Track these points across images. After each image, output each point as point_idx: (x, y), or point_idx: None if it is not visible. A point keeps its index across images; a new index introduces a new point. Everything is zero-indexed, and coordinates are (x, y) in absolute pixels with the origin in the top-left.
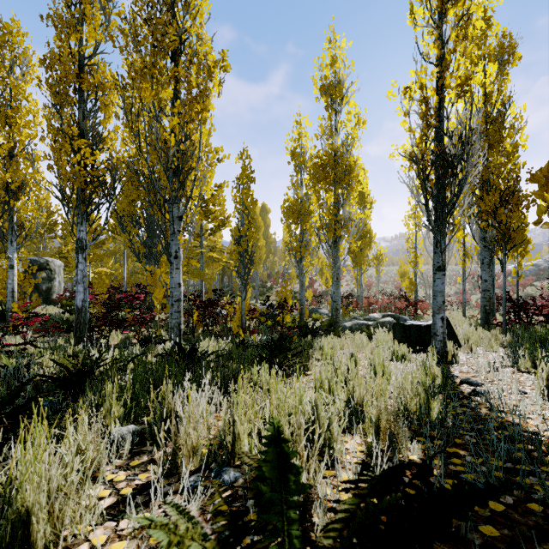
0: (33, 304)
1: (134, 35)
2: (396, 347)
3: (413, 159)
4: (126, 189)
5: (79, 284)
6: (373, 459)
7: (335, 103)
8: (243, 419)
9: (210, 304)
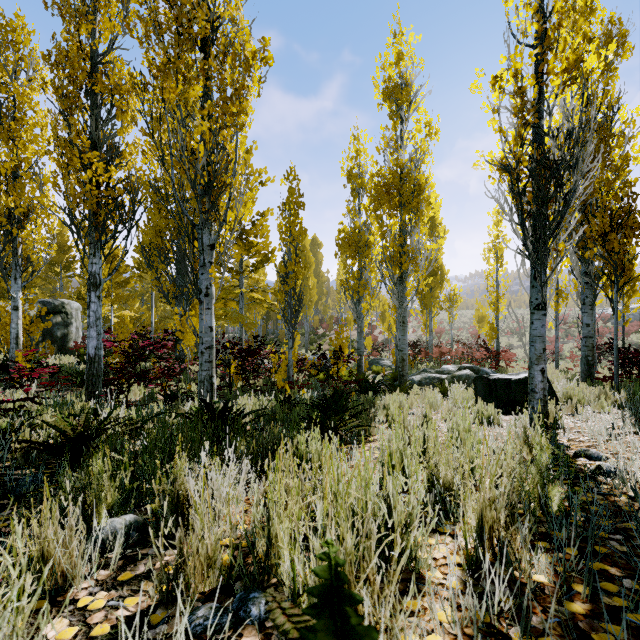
0: (41, 352)
1: (156, 24)
2: (481, 407)
3: (505, 167)
4: (152, 217)
5: (91, 328)
6: (486, 590)
7: (401, 110)
8: (282, 515)
9: (250, 354)
